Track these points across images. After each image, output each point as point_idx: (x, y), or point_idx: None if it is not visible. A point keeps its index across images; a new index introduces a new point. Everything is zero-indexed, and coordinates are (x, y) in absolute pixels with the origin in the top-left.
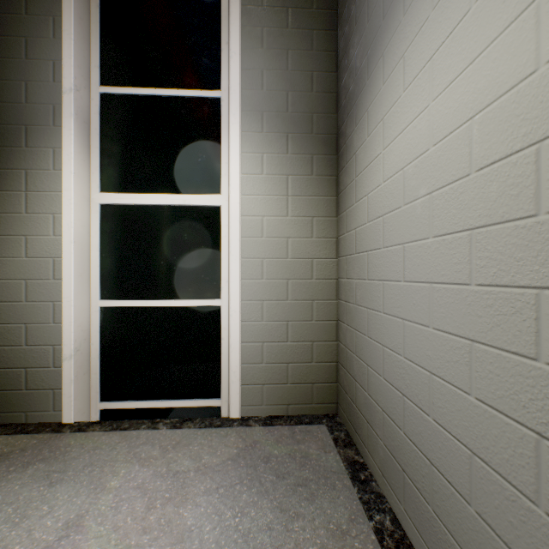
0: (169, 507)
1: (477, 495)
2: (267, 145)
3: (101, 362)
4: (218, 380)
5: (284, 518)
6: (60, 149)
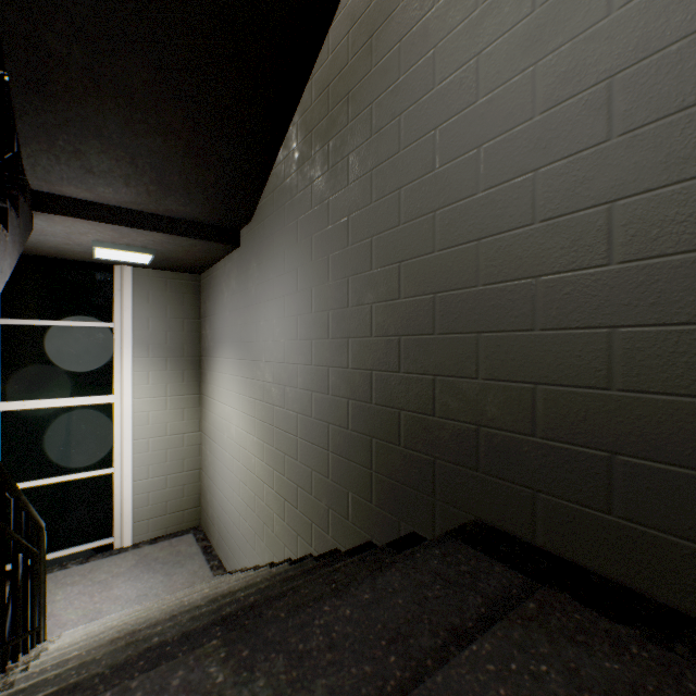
0: (104, 593)
1: (234, 535)
2: (152, 365)
3: None
4: (112, 524)
5: (169, 576)
6: None
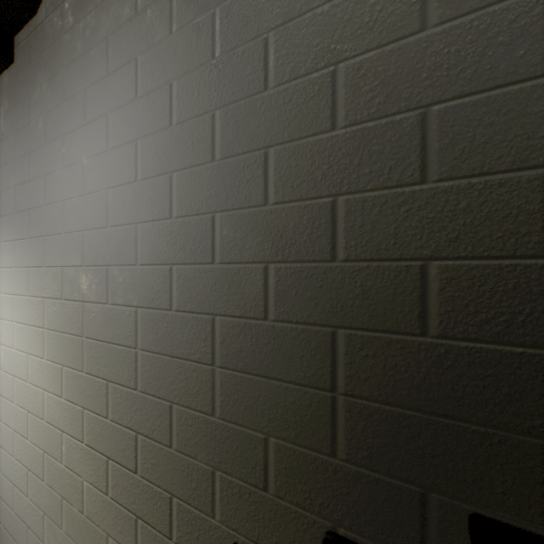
0: None
1: (3, 517)
2: None
3: None
4: None
5: None
6: None
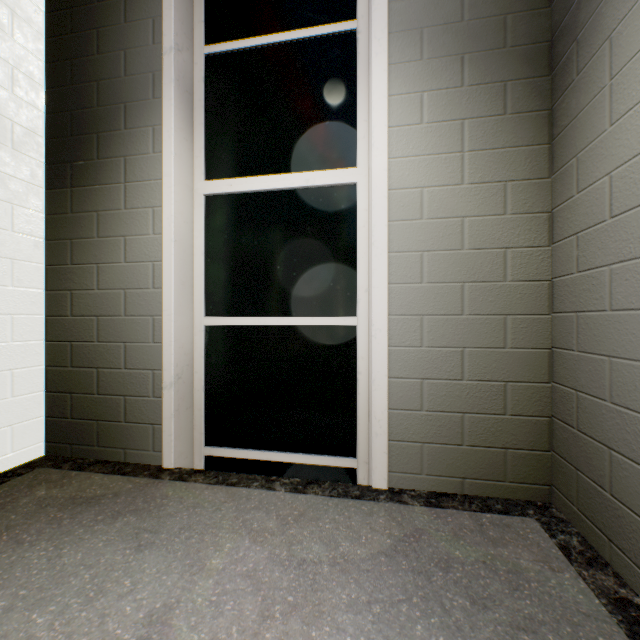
0: (294, 622)
1: None
2: (428, 78)
3: (206, 396)
4: (352, 431)
5: None
6: (160, 127)
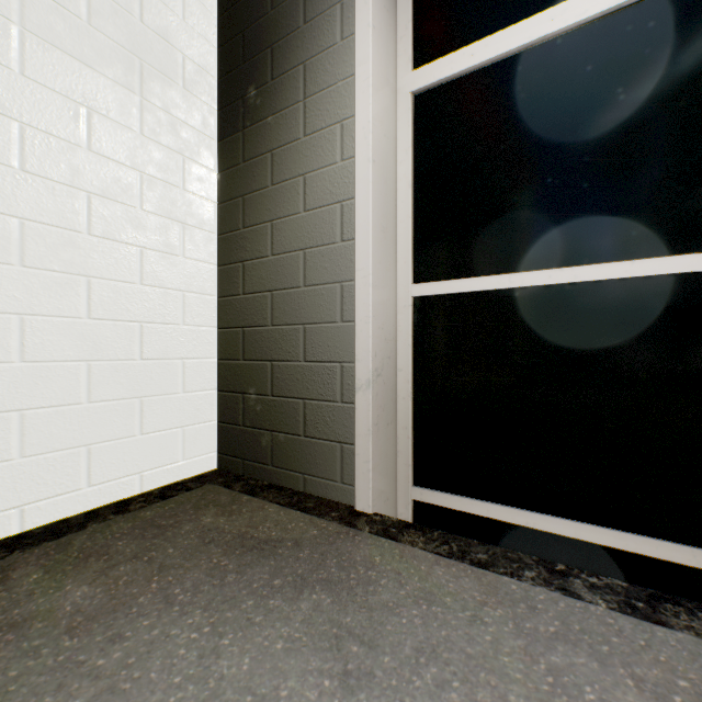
0: None
1: None
2: None
3: (414, 407)
4: None
5: None
6: None
